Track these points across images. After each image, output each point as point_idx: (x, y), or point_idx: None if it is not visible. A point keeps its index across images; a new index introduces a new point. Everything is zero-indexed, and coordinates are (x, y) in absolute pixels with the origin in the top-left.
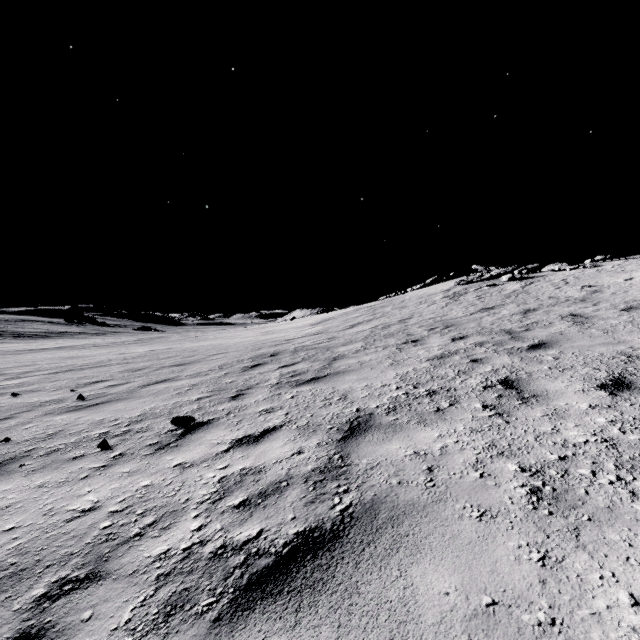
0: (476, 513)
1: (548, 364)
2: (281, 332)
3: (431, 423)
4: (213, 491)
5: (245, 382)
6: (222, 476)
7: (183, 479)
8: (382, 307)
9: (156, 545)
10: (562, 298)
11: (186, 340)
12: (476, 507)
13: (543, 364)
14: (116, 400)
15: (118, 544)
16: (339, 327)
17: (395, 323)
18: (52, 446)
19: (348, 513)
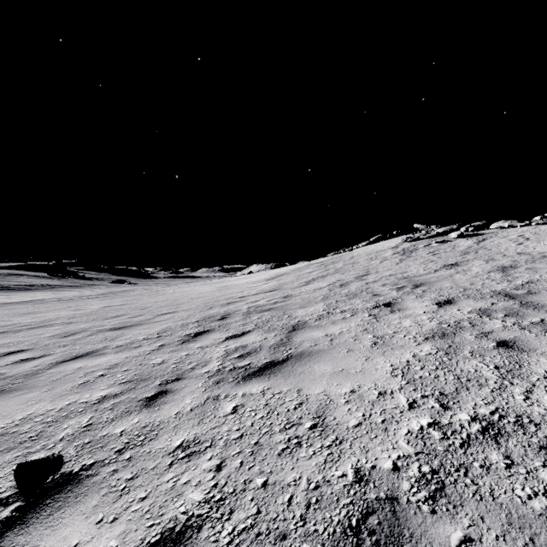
0: None
1: None
2: (236, 287)
3: None
4: None
5: (177, 364)
6: None
7: None
8: (333, 263)
9: None
10: (535, 254)
11: (145, 295)
12: None
13: None
14: None
15: None
16: (294, 283)
17: (353, 280)
18: None
19: None
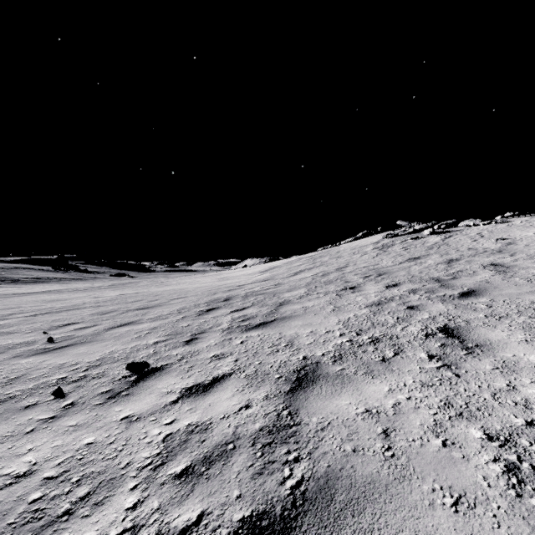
0: (449, 499)
1: (483, 312)
2: (234, 278)
3: (379, 374)
4: (156, 453)
5: (199, 326)
6: (167, 433)
7: (127, 436)
8: (321, 257)
9: (83, 530)
10: (480, 249)
11: (153, 285)
12: (447, 490)
13: (478, 312)
14: (81, 343)
15: (42, 526)
16: (284, 274)
17: (333, 271)
18: (10, 392)
19: (300, 492)
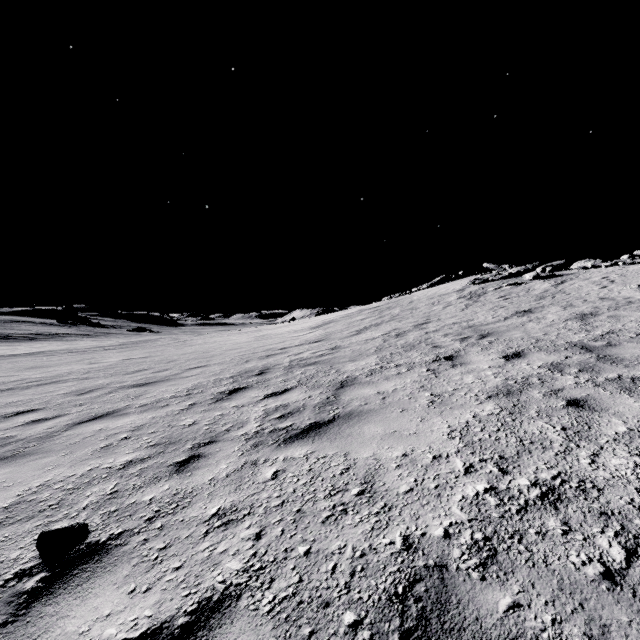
0: None
1: None
2: (277, 337)
3: None
4: None
5: (211, 426)
6: None
7: None
8: (389, 308)
9: None
10: (620, 299)
11: (171, 345)
12: None
13: None
14: (10, 457)
15: None
16: (343, 333)
17: (411, 329)
18: None
19: None
